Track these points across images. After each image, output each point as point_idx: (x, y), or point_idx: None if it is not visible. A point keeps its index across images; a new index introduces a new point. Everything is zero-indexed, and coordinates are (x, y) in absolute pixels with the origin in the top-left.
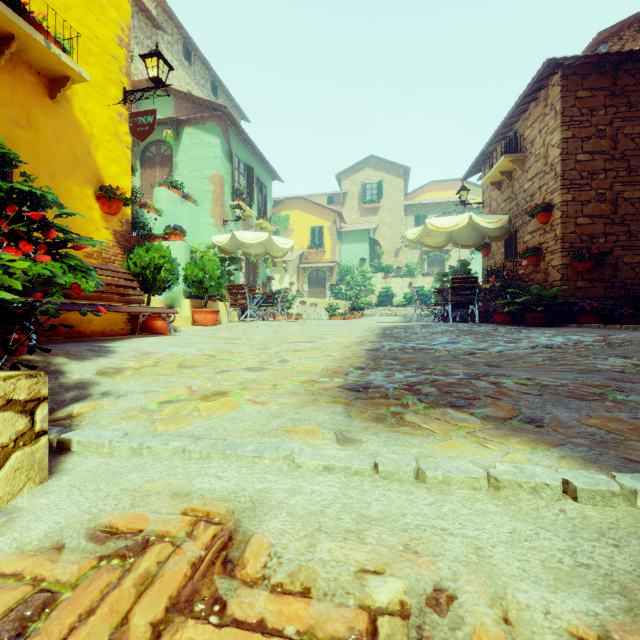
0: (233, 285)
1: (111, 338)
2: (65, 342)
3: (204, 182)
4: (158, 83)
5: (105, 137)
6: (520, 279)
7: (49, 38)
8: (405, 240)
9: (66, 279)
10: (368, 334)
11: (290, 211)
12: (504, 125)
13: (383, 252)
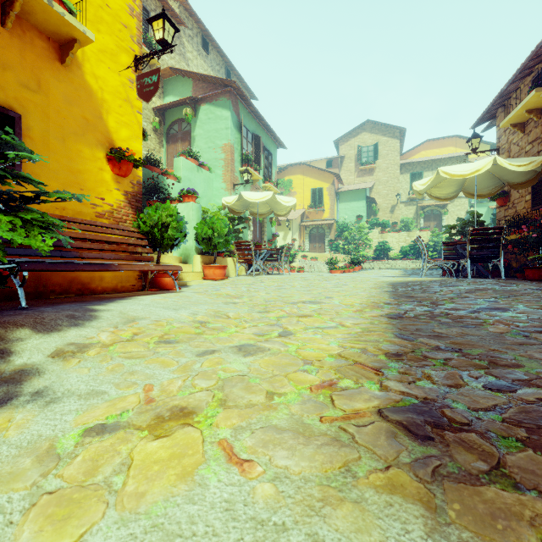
0: (240, 242)
1: (116, 296)
2: (64, 302)
3: (217, 151)
4: (164, 45)
5: (116, 102)
6: None
7: None
8: (400, 197)
9: (6, 236)
10: (378, 292)
11: (293, 176)
12: (533, 56)
13: (379, 209)
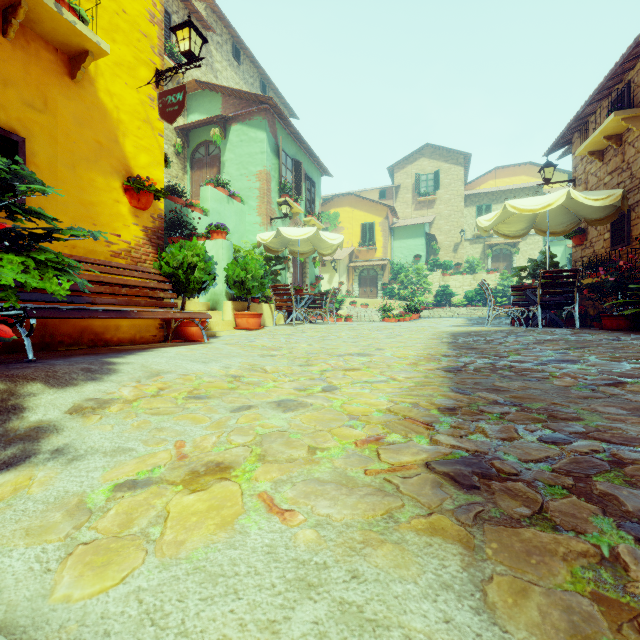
0: (278, 285)
1: (135, 348)
2: (75, 355)
3: (251, 179)
4: (190, 58)
5: (134, 123)
6: None
7: (62, 4)
8: (465, 234)
9: (20, 279)
10: (436, 343)
11: (339, 208)
12: (612, 75)
13: (440, 247)
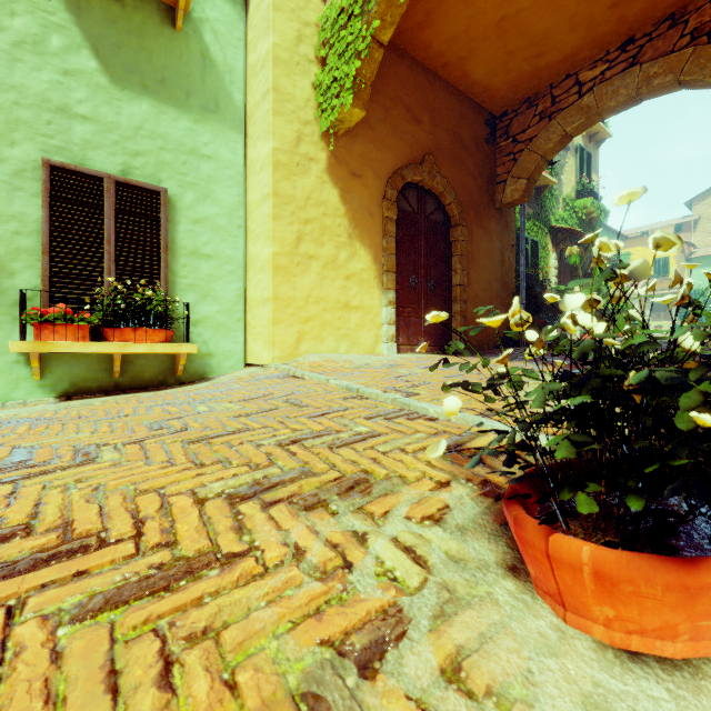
0: None
1: None
2: None
3: None
4: None
5: None
6: None
7: None
8: None
9: None
10: None
11: (631, 248)
12: None
13: None
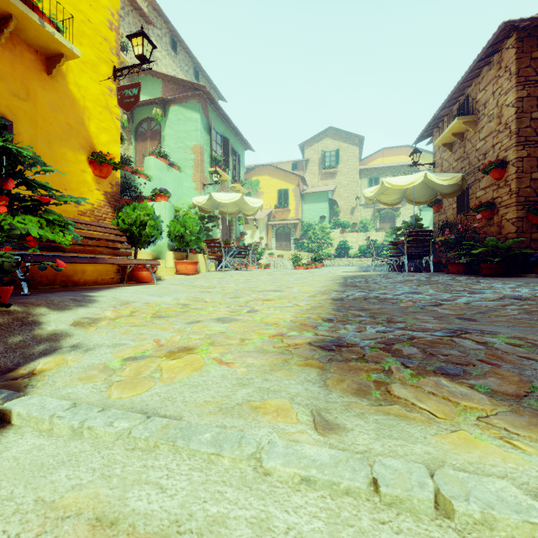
0: (210, 239)
1: (100, 287)
2: (56, 291)
3: (187, 152)
4: (143, 60)
5: (97, 109)
6: (474, 232)
7: (44, 18)
8: (360, 200)
9: (41, 233)
10: (331, 283)
11: (260, 176)
12: (457, 90)
13: (340, 210)
